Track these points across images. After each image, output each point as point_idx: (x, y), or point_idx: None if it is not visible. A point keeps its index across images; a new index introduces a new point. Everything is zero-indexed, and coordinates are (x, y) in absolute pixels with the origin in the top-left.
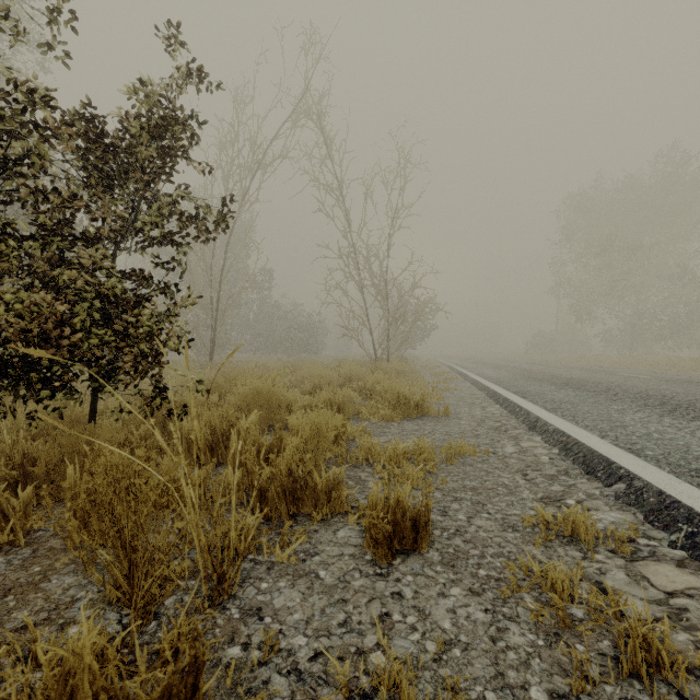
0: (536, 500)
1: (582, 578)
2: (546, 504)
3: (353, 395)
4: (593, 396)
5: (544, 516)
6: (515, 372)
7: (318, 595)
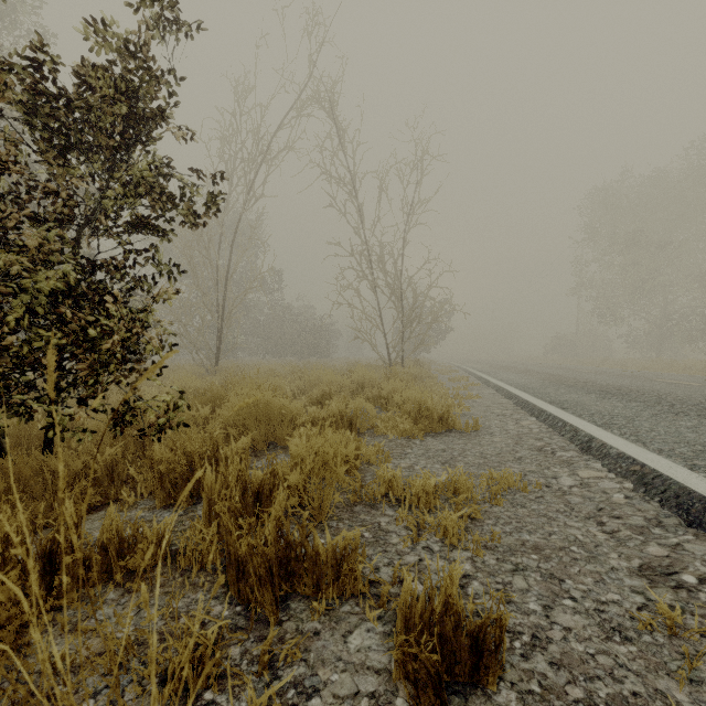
0: (634, 572)
1: None
2: (653, 582)
3: (368, 406)
4: (646, 408)
5: (672, 619)
6: (542, 377)
7: None
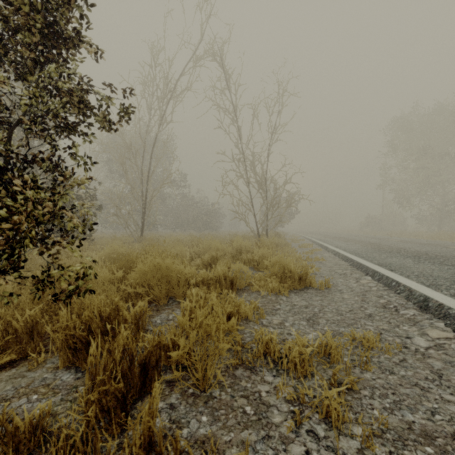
0: None
1: None
2: None
3: (245, 269)
4: None
5: None
6: (365, 245)
7: None
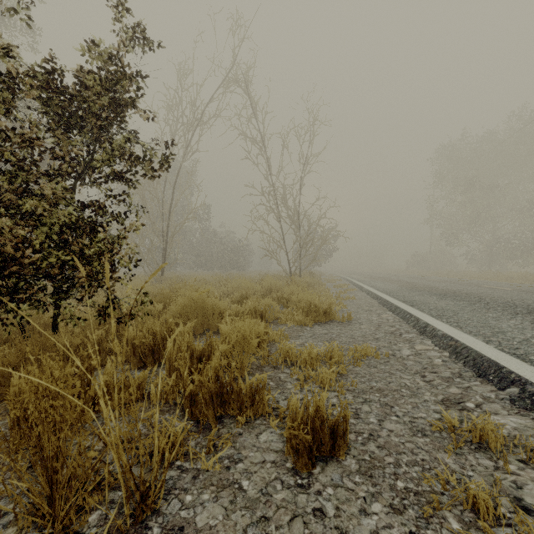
0: (438, 402)
1: (499, 492)
2: (448, 407)
3: (273, 304)
4: (469, 305)
5: (451, 422)
6: (401, 284)
7: (241, 511)
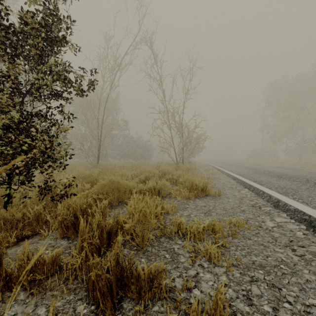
0: None
1: None
2: None
3: (167, 184)
4: (302, 184)
5: None
6: (248, 169)
7: None
